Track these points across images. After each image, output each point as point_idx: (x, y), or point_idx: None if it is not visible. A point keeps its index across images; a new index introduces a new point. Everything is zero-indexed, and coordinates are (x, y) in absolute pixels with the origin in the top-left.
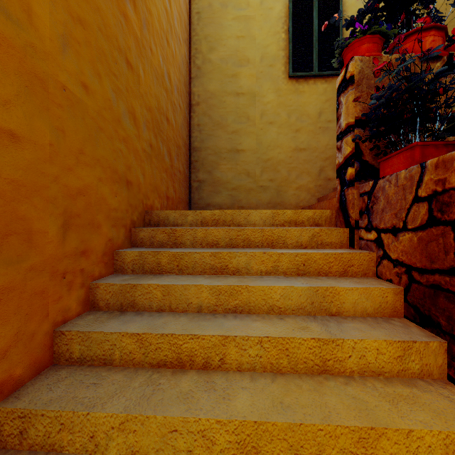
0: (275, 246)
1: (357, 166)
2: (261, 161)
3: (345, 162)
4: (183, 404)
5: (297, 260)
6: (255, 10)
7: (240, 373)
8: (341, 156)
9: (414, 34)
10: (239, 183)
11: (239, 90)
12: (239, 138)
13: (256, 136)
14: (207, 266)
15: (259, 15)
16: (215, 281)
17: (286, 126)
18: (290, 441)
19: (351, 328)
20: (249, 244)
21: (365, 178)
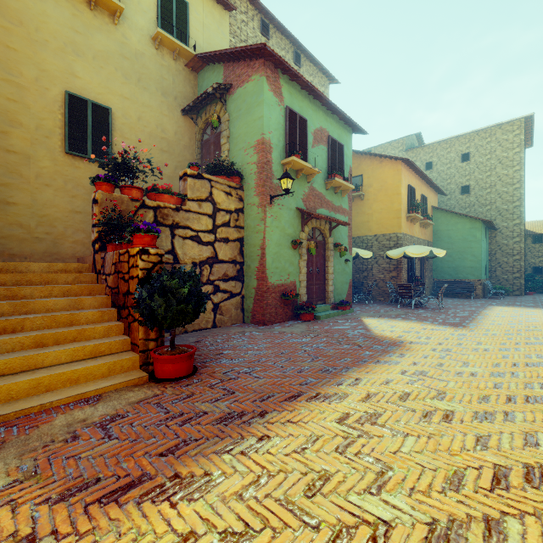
0: (51, 284)
1: (101, 244)
2: (36, 216)
3: (95, 240)
4: (8, 337)
5: (64, 290)
6: (30, 83)
7: (33, 331)
8: (94, 236)
9: (129, 187)
10: (11, 233)
11: (10, 148)
12: (10, 192)
13: (31, 194)
14: (2, 296)
15: (35, 89)
16: (11, 301)
17: (63, 191)
18: (55, 338)
19: (85, 311)
20: (31, 284)
21: (105, 250)
